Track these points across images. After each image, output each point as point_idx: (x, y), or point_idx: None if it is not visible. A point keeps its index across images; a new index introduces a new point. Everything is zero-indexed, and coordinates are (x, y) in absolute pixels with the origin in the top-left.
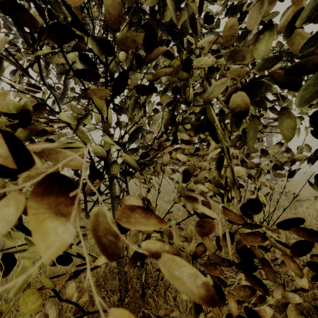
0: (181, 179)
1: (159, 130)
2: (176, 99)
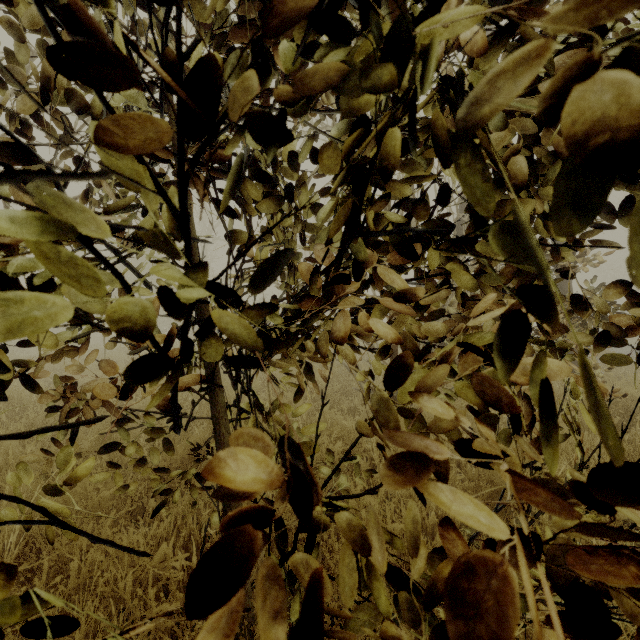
0: (379, 366)
1: (328, 253)
2: (372, 166)
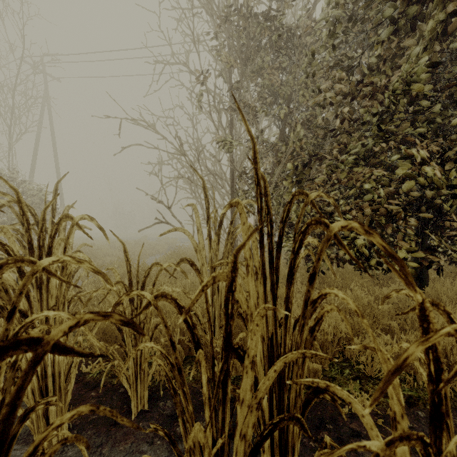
0: None
1: None
2: None
